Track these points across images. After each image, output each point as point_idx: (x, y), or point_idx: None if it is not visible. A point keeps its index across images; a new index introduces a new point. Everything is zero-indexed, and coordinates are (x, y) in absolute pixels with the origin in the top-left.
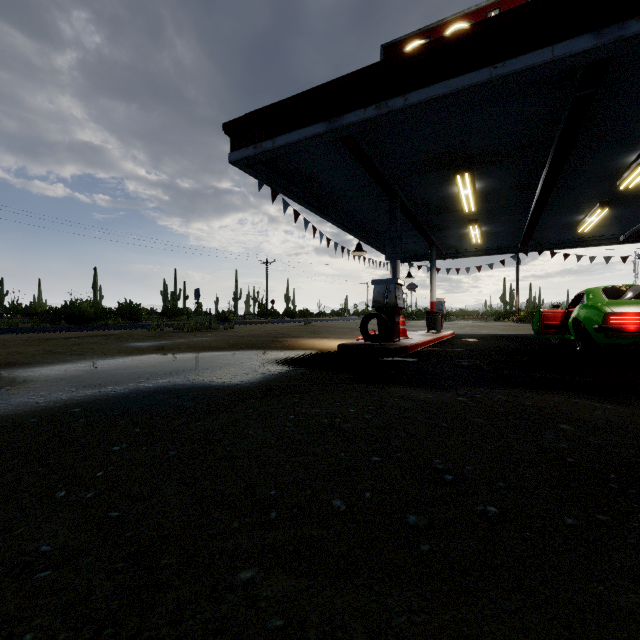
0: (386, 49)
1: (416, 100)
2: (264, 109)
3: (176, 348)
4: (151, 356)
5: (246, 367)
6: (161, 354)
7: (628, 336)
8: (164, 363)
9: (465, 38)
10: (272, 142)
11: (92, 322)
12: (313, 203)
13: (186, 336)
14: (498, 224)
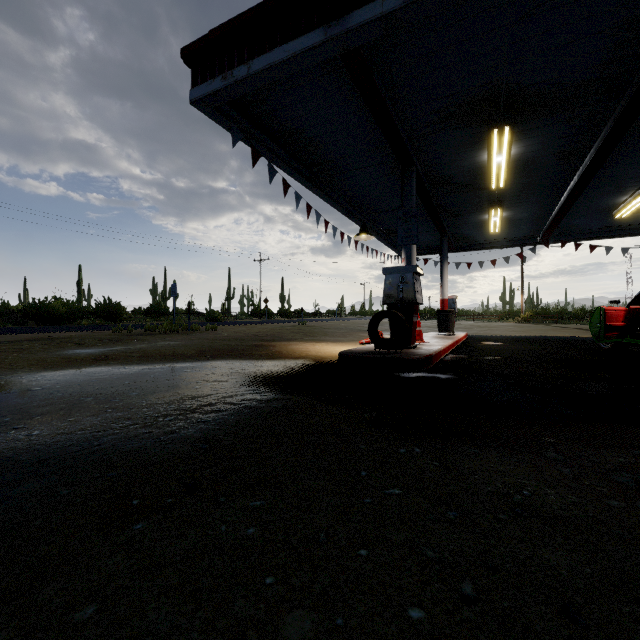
0: None
1: None
2: (235, 19)
3: (124, 357)
4: (73, 371)
5: (198, 394)
6: (92, 368)
7: None
8: (75, 386)
9: None
10: (247, 67)
11: (64, 322)
12: (307, 175)
13: (152, 339)
14: (523, 208)
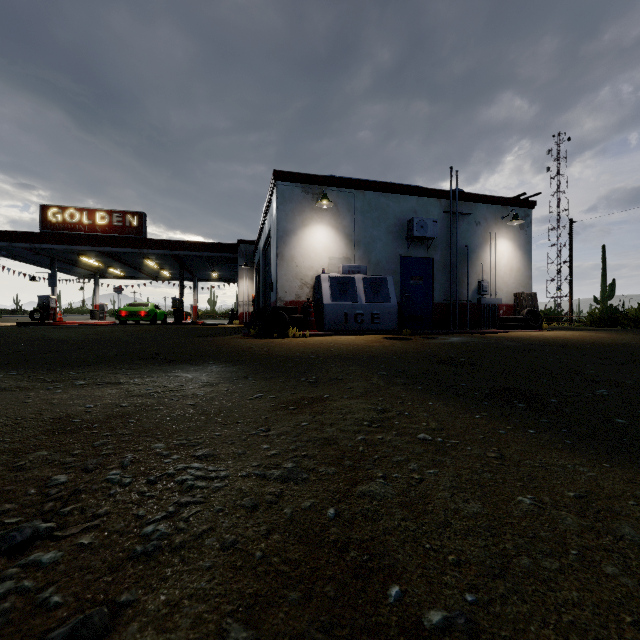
0: (43, 206)
1: (45, 247)
2: None
3: None
4: None
5: None
6: None
7: (124, 317)
8: None
9: (59, 236)
10: None
11: None
12: (3, 254)
13: None
14: (127, 269)
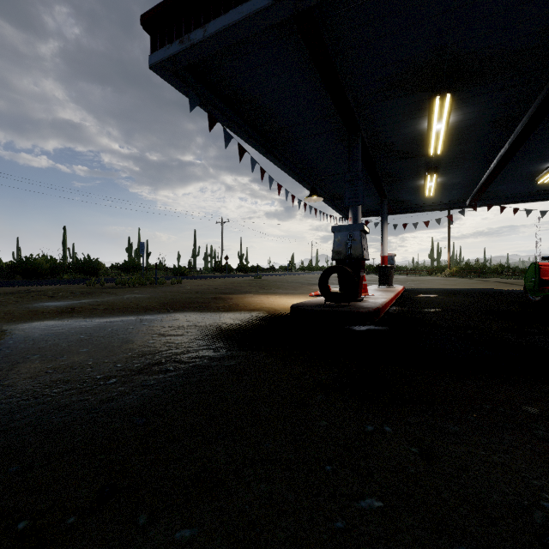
0: None
1: None
2: None
3: (89, 310)
4: (34, 325)
5: (149, 350)
6: (54, 321)
7: None
8: (28, 341)
9: None
10: (203, 30)
11: (48, 276)
12: (261, 142)
13: (121, 292)
14: (456, 174)
